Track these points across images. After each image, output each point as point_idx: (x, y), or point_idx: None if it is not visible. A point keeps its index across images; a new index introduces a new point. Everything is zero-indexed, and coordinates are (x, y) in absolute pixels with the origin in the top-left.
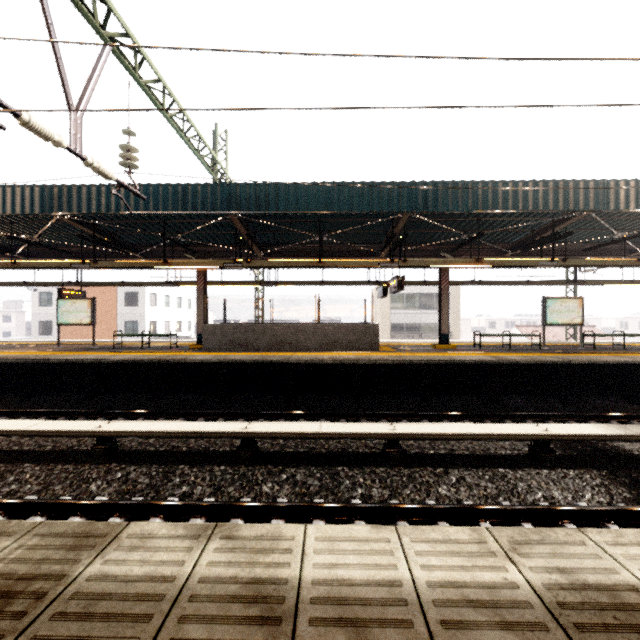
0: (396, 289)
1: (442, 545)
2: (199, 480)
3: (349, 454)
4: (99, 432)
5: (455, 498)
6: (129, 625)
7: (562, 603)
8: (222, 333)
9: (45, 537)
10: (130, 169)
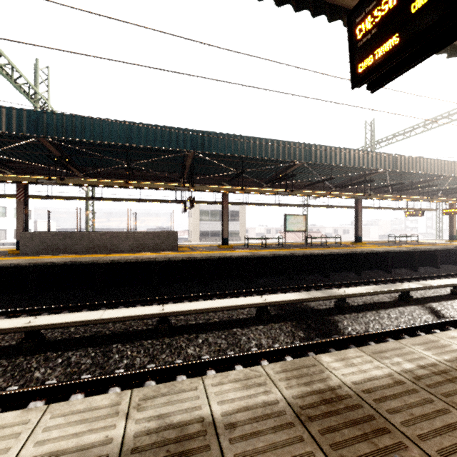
0: (189, 206)
1: (78, 415)
2: None
3: (129, 332)
4: None
5: (198, 355)
6: None
7: (136, 448)
8: (41, 239)
9: None
10: None
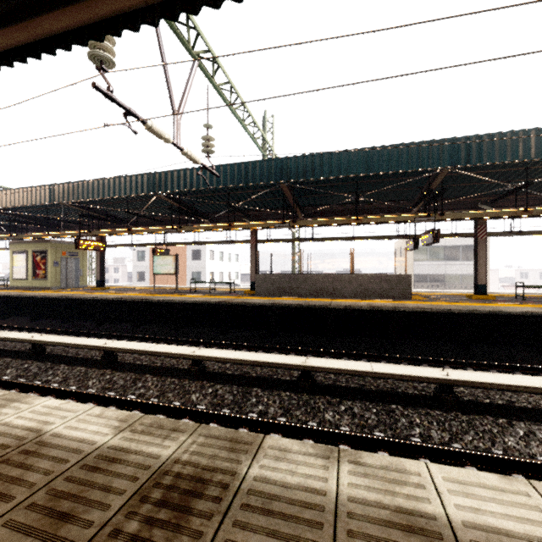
0: (431, 241)
1: None
2: (271, 402)
3: (399, 394)
4: (194, 356)
5: (526, 452)
6: (306, 528)
7: None
8: (271, 281)
9: (207, 437)
10: (208, 154)
